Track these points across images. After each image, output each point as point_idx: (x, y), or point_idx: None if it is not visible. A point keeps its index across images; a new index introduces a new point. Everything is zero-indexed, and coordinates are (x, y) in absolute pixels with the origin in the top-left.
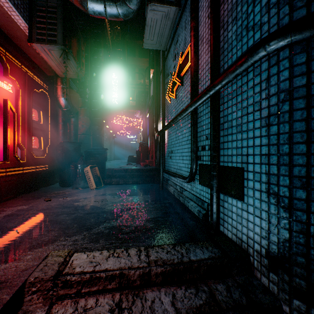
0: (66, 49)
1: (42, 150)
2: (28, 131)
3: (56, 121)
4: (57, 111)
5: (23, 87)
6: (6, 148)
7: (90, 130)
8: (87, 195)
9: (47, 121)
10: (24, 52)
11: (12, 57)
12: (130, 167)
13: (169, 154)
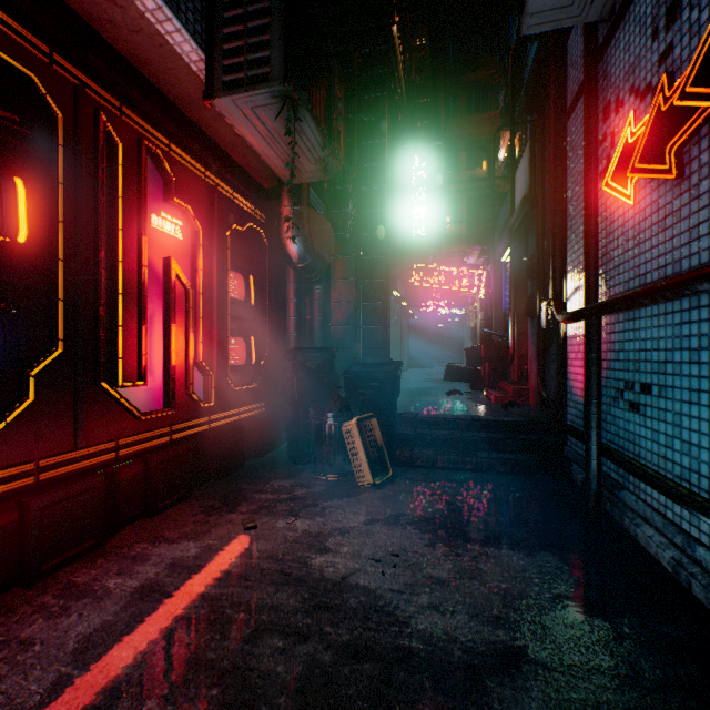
0: (294, 93)
1: (253, 367)
2: (219, 329)
3: (281, 296)
4: (284, 271)
5: (209, 224)
6: (168, 378)
7: (357, 312)
8: (349, 512)
9: (263, 299)
10: (209, 138)
11: (183, 155)
12: (462, 409)
13: (624, 393)
